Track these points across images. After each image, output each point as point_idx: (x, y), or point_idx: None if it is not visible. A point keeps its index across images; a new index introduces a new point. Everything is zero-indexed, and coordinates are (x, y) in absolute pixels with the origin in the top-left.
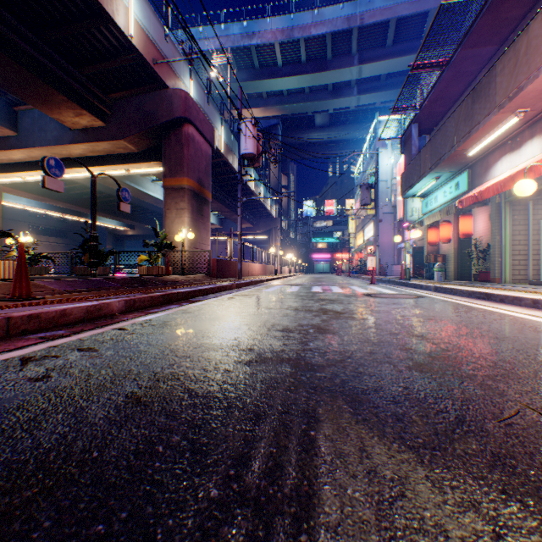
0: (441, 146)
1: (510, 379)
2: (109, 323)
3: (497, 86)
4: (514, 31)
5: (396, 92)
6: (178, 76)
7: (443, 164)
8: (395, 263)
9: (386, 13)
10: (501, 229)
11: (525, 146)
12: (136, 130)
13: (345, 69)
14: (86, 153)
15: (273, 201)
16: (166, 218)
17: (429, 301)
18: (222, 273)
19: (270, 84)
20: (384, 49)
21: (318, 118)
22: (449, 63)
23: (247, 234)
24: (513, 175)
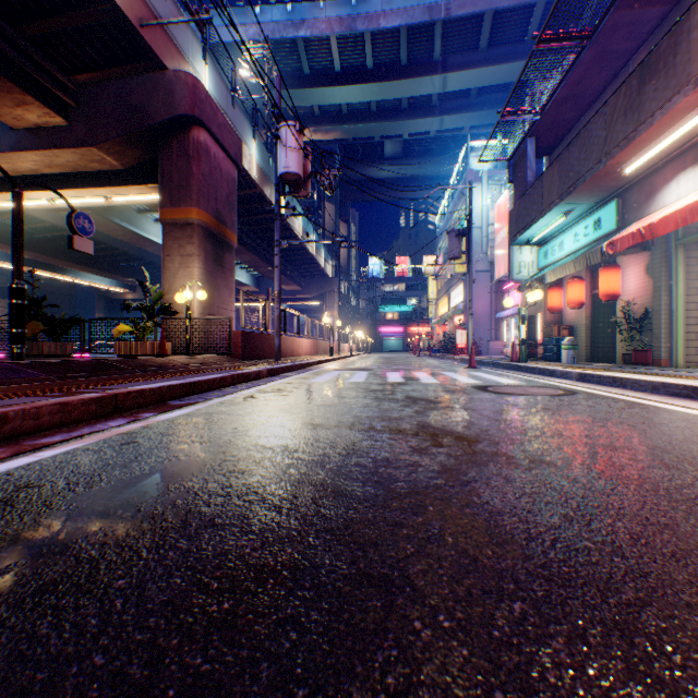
0: (580, 162)
1: None
2: None
3: (693, 47)
4: None
5: (491, 114)
6: (183, 55)
7: (581, 189)
8: (492, 339)
9: (480, 4)
10: (671, 285)
11: None
12: (117, 133)
13: (426, 77)
14: (41, 169)
15: (328, 256)
16: (165, 268)
17: (598, 401)
18: (251, 353)
19: (324, 94)
20: (477, 53)
21: (389, 146)
22: (594, 32)
23: (294, 299)
24: None
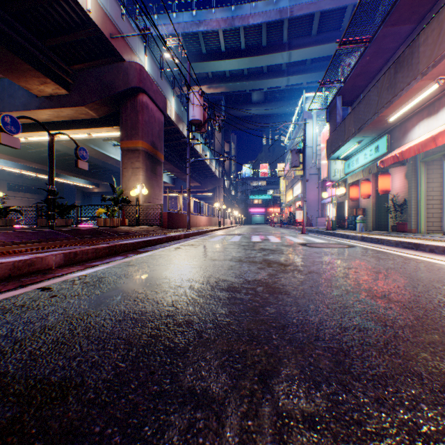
0: (365, 113)
1: None
2: (37, 280)
3: (420, 55)
4: (430, 11)
5: (319, 74)
6: (133, 51)
7: (366, 129)
8: (319, 216)
9: (312, 7)
10: (417, 185)
11: (442, 111)
12: (96, 98)
13: (278, 53)
14: (52, 118)
15: (217, 164)
16: (123, 176)
17: (362, 250)
18: (172, 225)
19: (215, 65)
20: (310, 38)
21: (255, 95)
22: (372, 39)
23: (196, 191)
24: (435, 136)
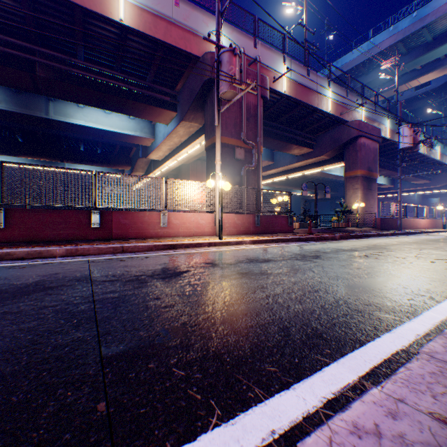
0: None
1: (430, 249)
2: (337, 240)
3: None
4: None
5: None
6: (353, 111)
7: None
8: None
9: None
10: None
11: None
12: (328, 150)
13: None
14: (301, 165)
15: None
16: (345, 194)
17: None
18: (383, 227)
19: (446, 48)
20: None
21: None
22: None
23: (422, 189)
24: None
